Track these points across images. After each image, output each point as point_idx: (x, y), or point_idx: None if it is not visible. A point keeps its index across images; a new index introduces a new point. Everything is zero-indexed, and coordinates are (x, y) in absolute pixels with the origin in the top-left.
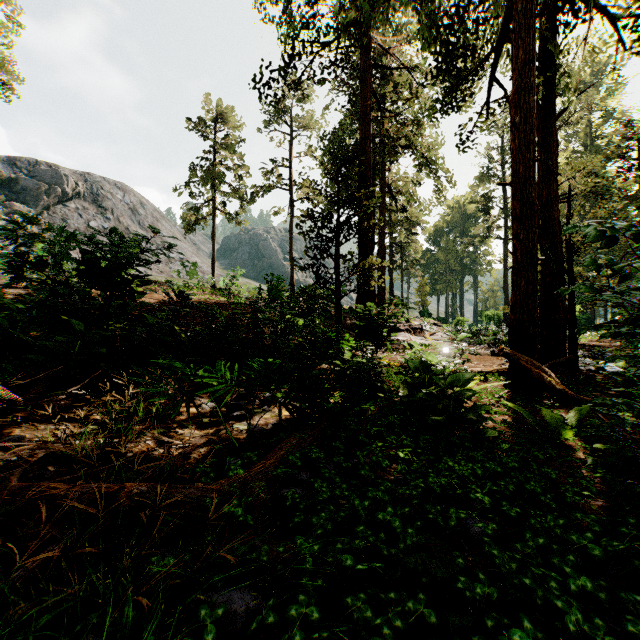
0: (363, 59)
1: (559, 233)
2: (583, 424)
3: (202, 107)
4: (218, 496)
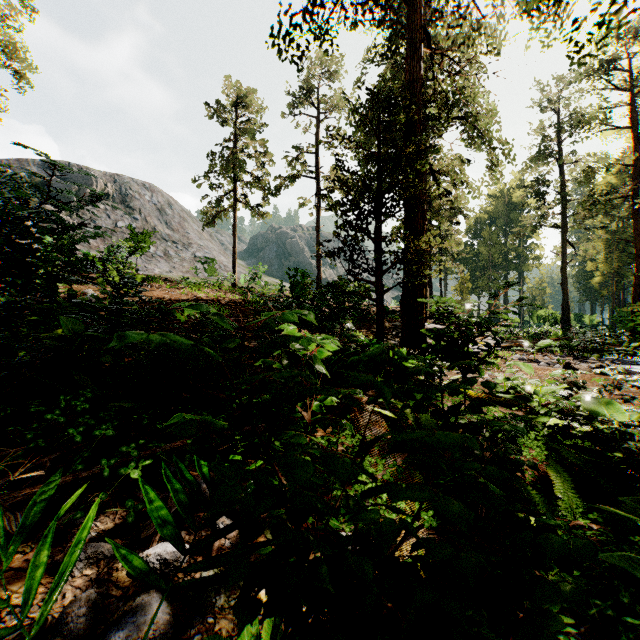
0: None
1: None
2: None
3: (222, 92)
4: None
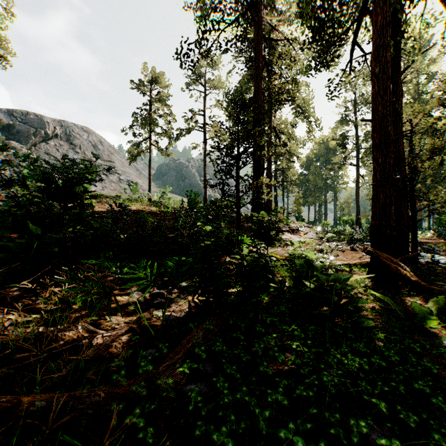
0: (256, 33)
1: (403, 159)
2: (438, 311)
3: (142, 73)
4: (122, 402)
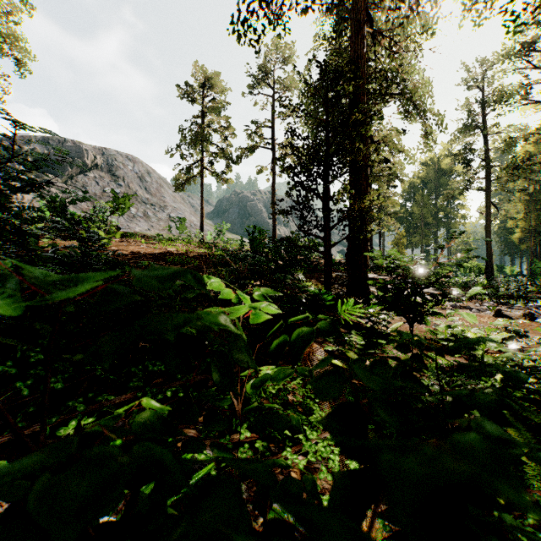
0: None
1: None
2: None
3: (192, 76)
4: None
